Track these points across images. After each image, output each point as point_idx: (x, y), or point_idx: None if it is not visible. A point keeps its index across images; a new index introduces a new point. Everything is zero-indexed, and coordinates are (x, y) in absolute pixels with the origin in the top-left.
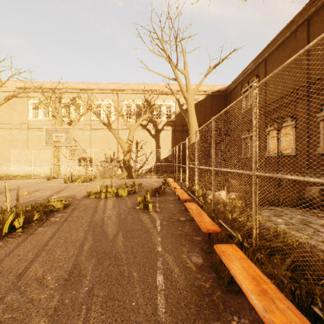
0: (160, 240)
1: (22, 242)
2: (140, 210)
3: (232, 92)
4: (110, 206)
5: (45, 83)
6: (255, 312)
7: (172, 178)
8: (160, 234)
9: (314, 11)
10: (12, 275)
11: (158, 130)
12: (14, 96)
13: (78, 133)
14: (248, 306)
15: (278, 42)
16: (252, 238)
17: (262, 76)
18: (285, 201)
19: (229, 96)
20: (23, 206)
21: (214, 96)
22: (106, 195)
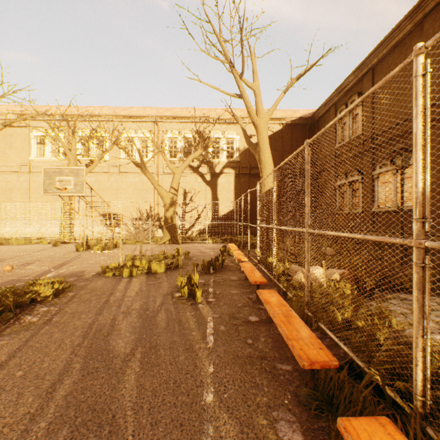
0: (212, 372)
1: None
2: (181, 301)
3: (321, 119)
4: (133, 291)
5: (55, 107)
6: None
7: (236, 243)
8: (213, 356)
9: None
10: None
11: (215, 175)
12: (7, 125)
13: (101, 179)
14: None
15: (394, 40)
16: (414, 387)
17: None
18: None
19: (316, 126)
20: None
21: (296, 126)
22: (131, 271)
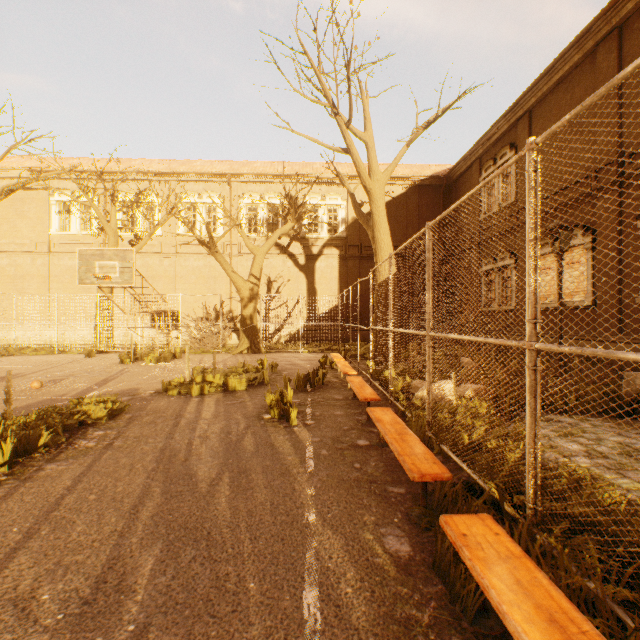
0: (314, 495)
1: (3, 499)
2: (272, 423)
3: (460, 179)
4: (208, 413)
5: (85, 161)
6: None
7: (341, 353)
8: (314, 480)
9: (632, 9)
10: None
11: (312, 257)
12: (20, 186)
13: (151, 263)
14: None
15: (557, 75)
16: (527, 495)
17: (523, 145)
18: (580, 402)
19: (454, 188)
20: (24, 413)
21: (425, 187)
22: (202, 388)
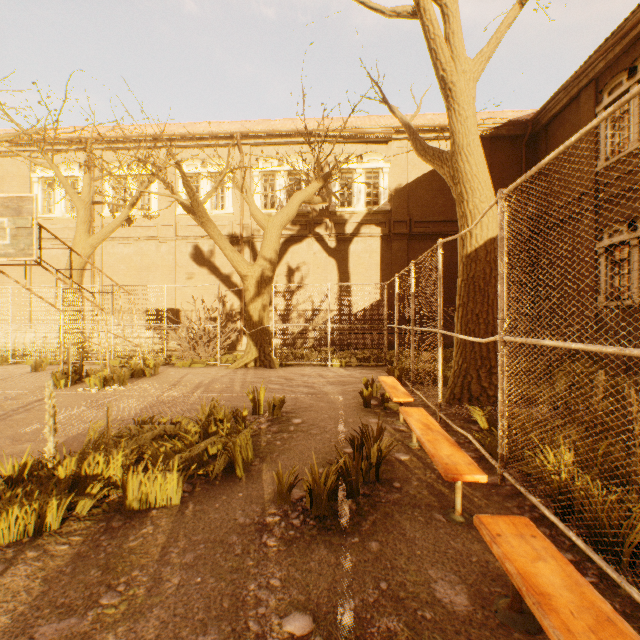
0: None
1: None
2: None
3: (554, 121)
4: None
5: (72, 129)
6: None
7: (393, 373)
8: None
9: None
10: None
11: (345, 237)
12: None
13: (146, 249)
14: None
15: None
16: None
17: None
18: None
19: (543, 137)
20: None
21: (499, 140)
22: (42, 514)
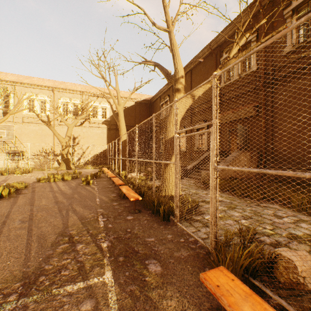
0: (98, 193)
1: (16, 200)
2: (84, 185)
3: (155, 102)
4: (61, 185)
5: None
6: (129, 200)
7: (107, 168)
8: (98, 191)
9: (193, 67)
10: (28, 205)
11: (95, 128)
12: None
13: None
14: (127, 200)
15: None
16: (136, 185)
17: (171, 96)
18: None
19: (153, 105)
20: None
21: (142, 103)
22: (55, 179)
